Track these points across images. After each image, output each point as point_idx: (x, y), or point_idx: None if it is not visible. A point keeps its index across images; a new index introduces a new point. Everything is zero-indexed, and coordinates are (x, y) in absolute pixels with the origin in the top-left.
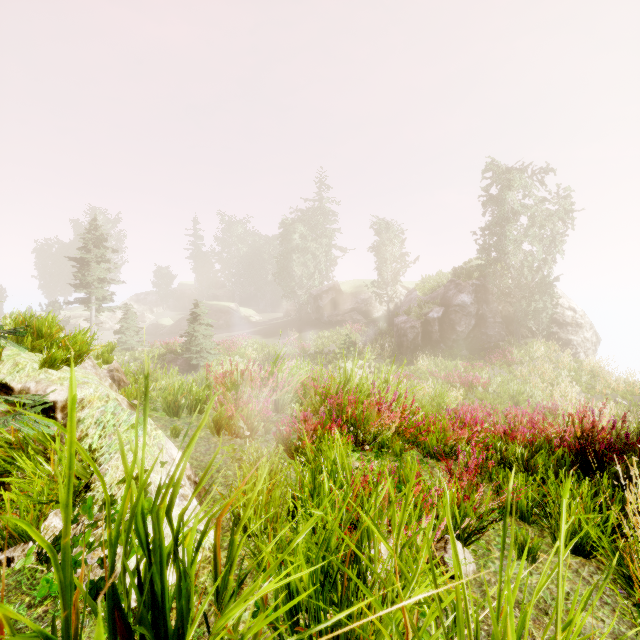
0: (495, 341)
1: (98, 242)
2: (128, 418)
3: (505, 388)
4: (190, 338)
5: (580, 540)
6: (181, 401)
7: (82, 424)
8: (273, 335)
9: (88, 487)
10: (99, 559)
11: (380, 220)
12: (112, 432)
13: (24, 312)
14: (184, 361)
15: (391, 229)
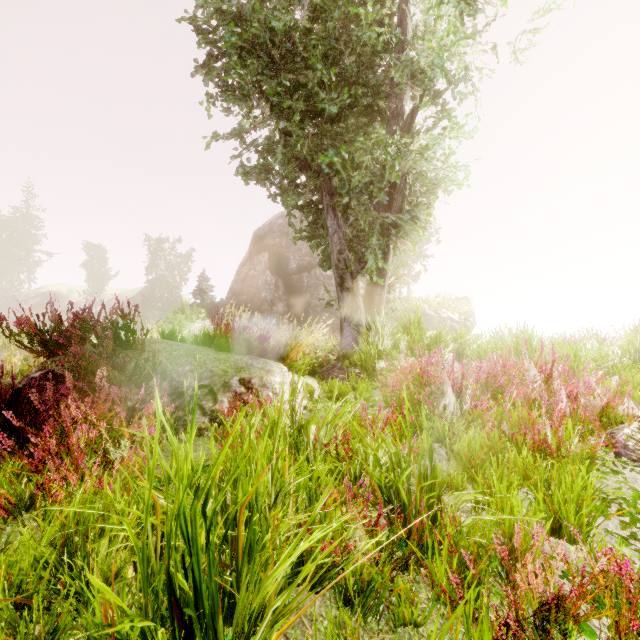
0: None
1: None
2: None
3: None
4: None
5: None
6: None
7: None
8: None
9: None
10: None
11: (88, 242)
12: None
13: None
14: None
15: (98, 251)
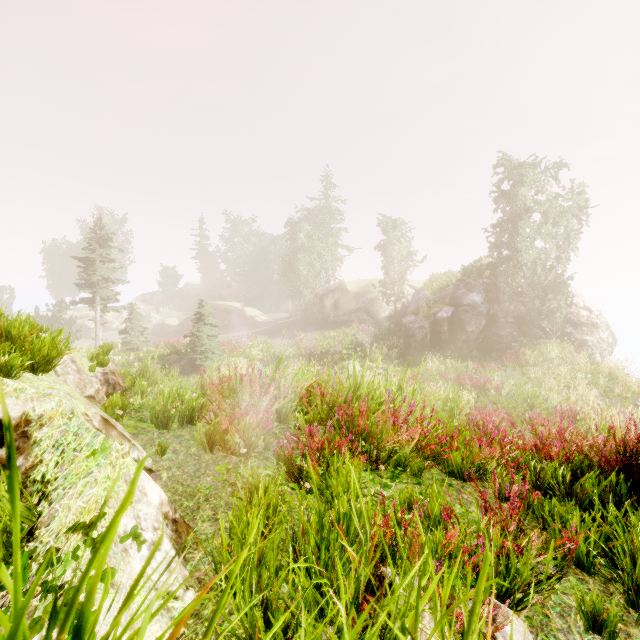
0: (507, 342)
1: (103, 242)
2: (91, 441)
3: (519, 391)
4: (194, 338)
5: None
6: (171, 411)
7: (37, 447)
8: (278, 335)
9: (31, 534)
10: None
11: (387, 218)
12: (71, 459)
13: None
14: (188, 361)
15: (398, 227)
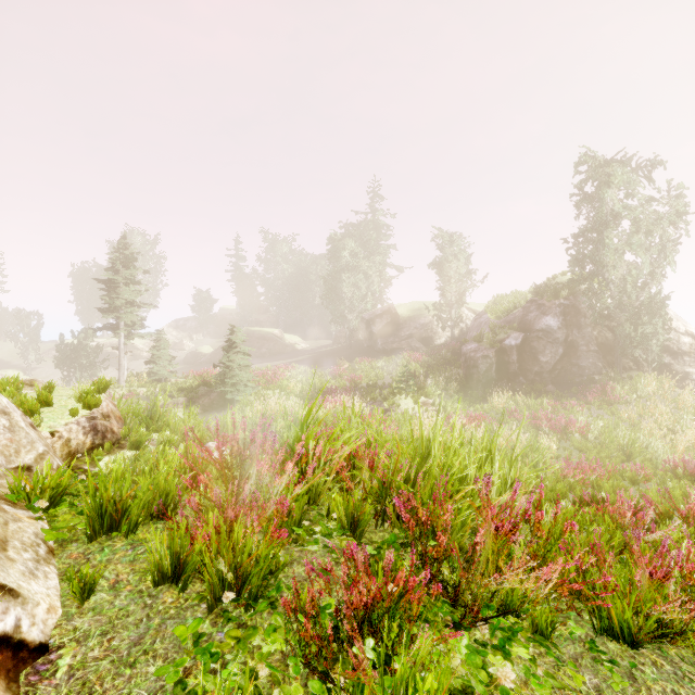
0: (589, 374)
1: (127, 262)
2: None
3: (612, 436)
4: (225, 369)
5: None
6: (128, 500)
7: None
8: (320, 365)
9: None
10: None
11: (443, 232)
12: None
13: None
14: (218, 395)
15: (456, 242)
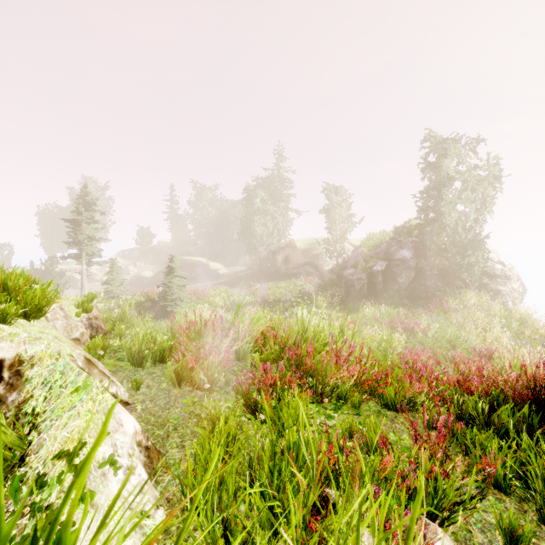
0: (432, 291)
1: (88, 206)
2: (75, 379)
3: (443, 333)
4: (166, 288)
5: None
6: (145, 351)
7: (29, 384)
8: (238, 285)
9: (23, 460)
10: None
11: (330, 186)
12: (57, 394)
13: None
14: (161, 308)
15: (340, 194)
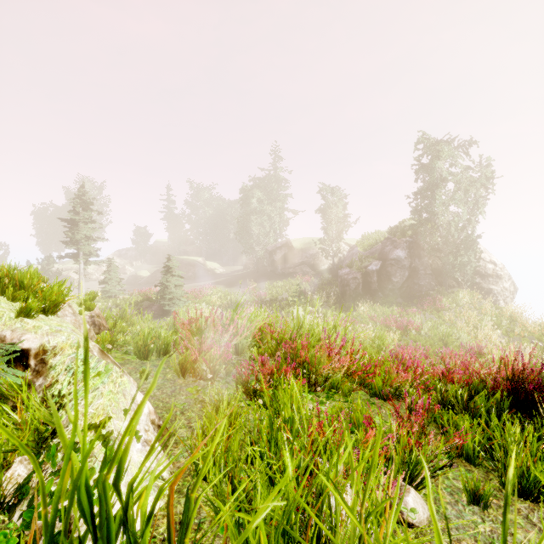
0: (426, 290)
1: (85, 205)
2: (96, 365)
3: (435, 331)
4: (163, 287)
5: (528, 485)
6: (150, 345)
7: (53, 370)
8: (234, 285)
9: (54, 433)
10: (58, 511)
11: (326, 186)
12: (80, 379)
13: (8, 265)
14: (158, 307)
15: (335, 194)
